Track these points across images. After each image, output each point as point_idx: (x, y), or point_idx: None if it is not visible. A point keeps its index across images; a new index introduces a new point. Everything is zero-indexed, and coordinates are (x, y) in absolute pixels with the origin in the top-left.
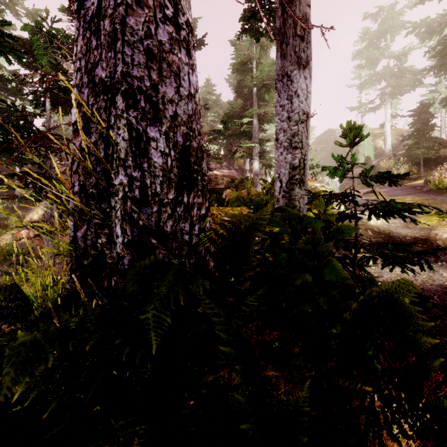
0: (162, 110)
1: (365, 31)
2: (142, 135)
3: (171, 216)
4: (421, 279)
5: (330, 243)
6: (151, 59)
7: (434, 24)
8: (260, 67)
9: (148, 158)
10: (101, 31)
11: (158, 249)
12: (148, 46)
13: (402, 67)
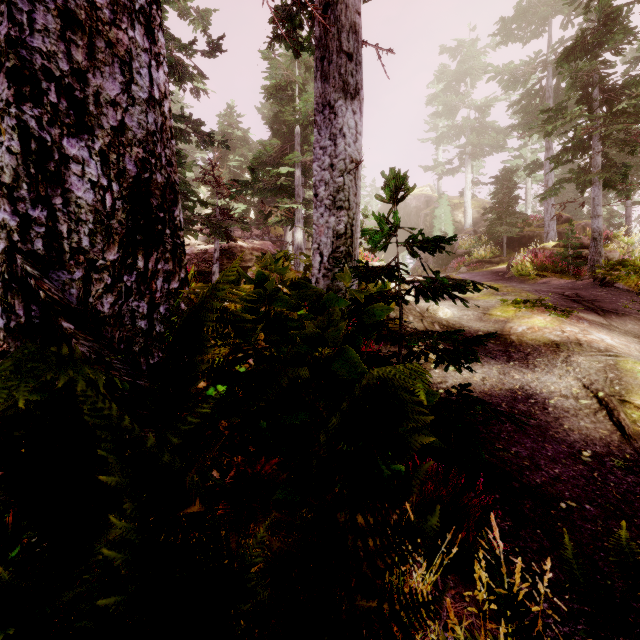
0: (95, 115)
1: (442, 69)
2: (51, 149)
3: (111, 288)
4: (490, 382)
5: (342, 325)
6: (72, 26)
7: (517, 73)
8: (305, 96)
9: (64, 189)
10: None
11: (75, 338)
12: (66, 4)
13: (484, 121)
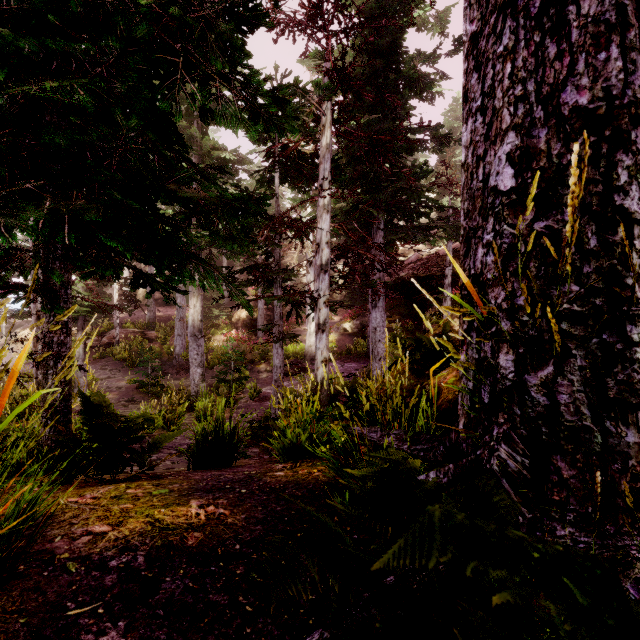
0: None
1: None
2: None
3: None
4: None
5: None
6: None
7: None
8: None
9: None
10: (573, 23)
11: None
12: None
13: None
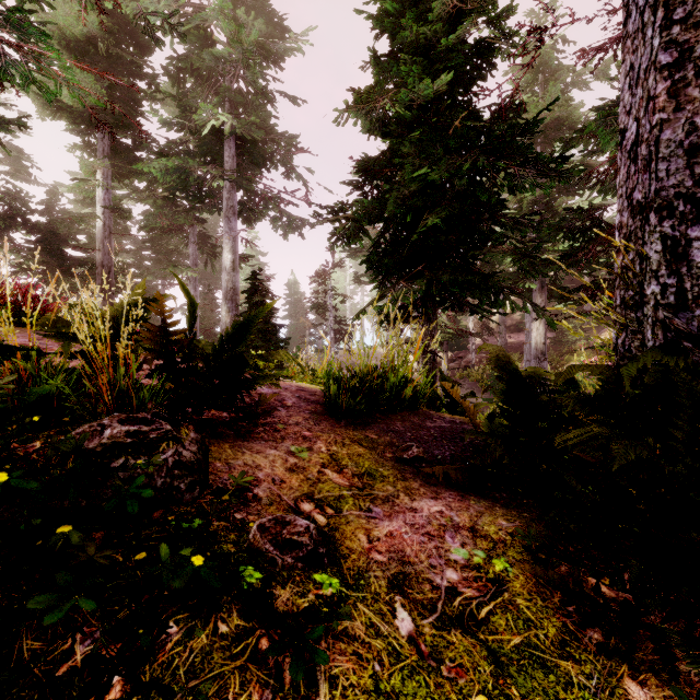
0: None
1: None
2: (679, 240)
3: None
4: None
5: None
6: (694, 154)
7: None
8: None
9: (688, 261)
10: (638, 157)
11: (691, 352)
12: (690, 143)
13: None
